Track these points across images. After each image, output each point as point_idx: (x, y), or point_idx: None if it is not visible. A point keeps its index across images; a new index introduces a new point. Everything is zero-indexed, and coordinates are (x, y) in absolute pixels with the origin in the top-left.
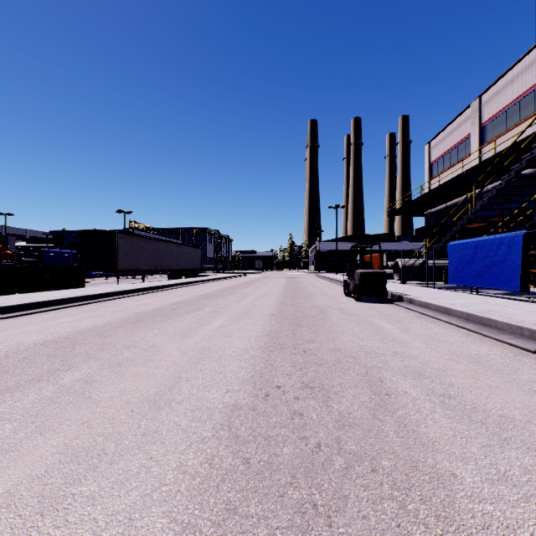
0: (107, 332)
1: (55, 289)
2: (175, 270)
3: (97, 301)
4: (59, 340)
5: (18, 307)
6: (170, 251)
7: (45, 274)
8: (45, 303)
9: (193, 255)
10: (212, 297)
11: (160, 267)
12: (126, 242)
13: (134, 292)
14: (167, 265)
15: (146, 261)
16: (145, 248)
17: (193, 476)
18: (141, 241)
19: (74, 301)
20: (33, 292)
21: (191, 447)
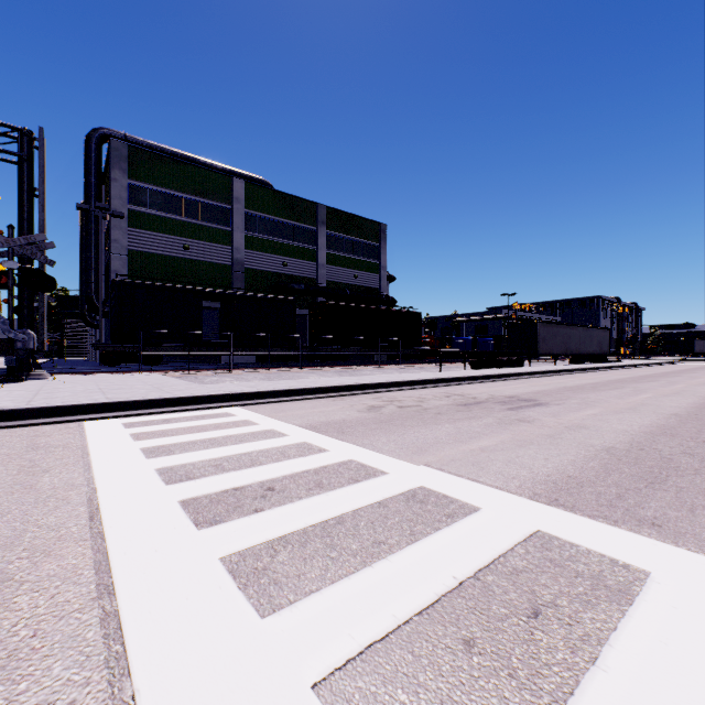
0: (611, 384)
1: (510, 367)
2: (582, 354)
3: (560, 374)
4: (592, 384)
5: (532, 373)
6: (577, 335)
7: (502, 356)
8: (539, 372)
9: (599, 338)
10: (656, 377)
11: (568, 352)
12: (544, 330)
13: (573, 371)
14: (575, 350)
15: (558, 346)
16: (557, 334)
17: (701, 398)
18: (554, 328)
19: (548, 373)
20: (500, 368)
21: (697, 397)
